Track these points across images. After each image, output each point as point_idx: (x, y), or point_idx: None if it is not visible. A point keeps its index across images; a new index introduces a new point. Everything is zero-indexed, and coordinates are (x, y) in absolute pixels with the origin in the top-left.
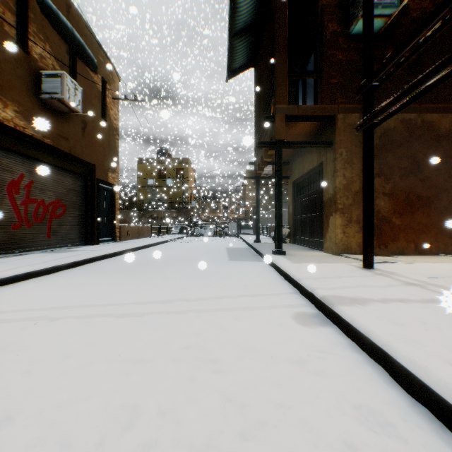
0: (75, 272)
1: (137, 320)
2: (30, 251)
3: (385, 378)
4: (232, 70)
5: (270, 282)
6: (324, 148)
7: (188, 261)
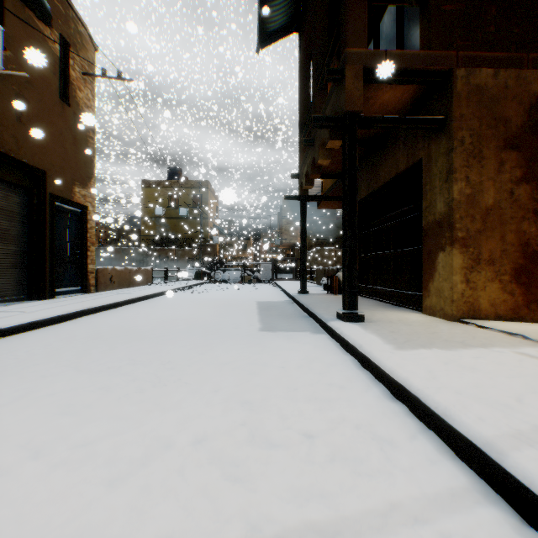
0: None
1: None
2: None
3: None
4: (265, 35)
5: (368, 414)
6: (423, 137)
7: (185, 334)
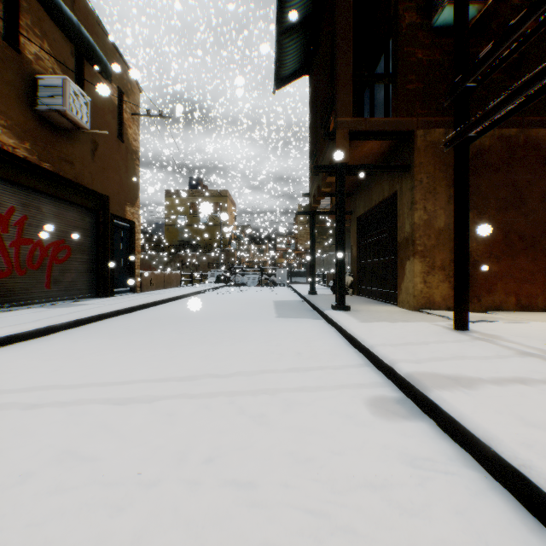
0: (75, 334)
1: (145, 408)
2: (22, 306)
3: (527, 522)
4: (280, 79)
5: (332, 348)
6: (398, 174)
7: (224, 319)
